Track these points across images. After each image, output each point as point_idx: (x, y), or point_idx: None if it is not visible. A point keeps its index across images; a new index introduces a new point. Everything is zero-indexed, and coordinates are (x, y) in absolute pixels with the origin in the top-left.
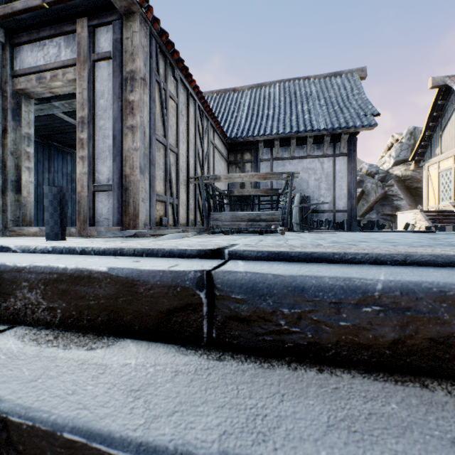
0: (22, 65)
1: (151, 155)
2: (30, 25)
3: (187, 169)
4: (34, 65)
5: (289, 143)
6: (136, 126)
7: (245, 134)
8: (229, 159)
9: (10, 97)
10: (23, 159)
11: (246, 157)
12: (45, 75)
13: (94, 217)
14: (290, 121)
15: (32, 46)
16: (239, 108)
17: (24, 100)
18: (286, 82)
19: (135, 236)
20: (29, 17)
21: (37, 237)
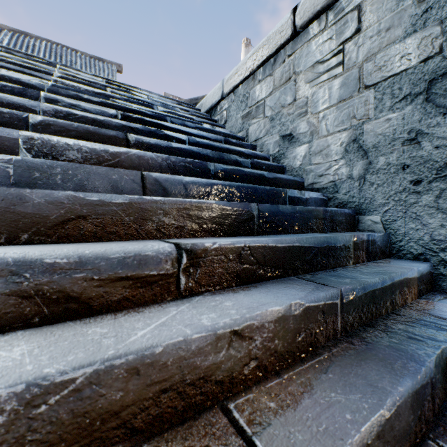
0: None
1: None
2: None
3: None
4: None
5: None
6: None
7: None
8: None
9: None
10: None
11: None
12: None
13: None
14: None
15: None
16: None
17: None
18: (55, 44)
19: None
20: None
21: None
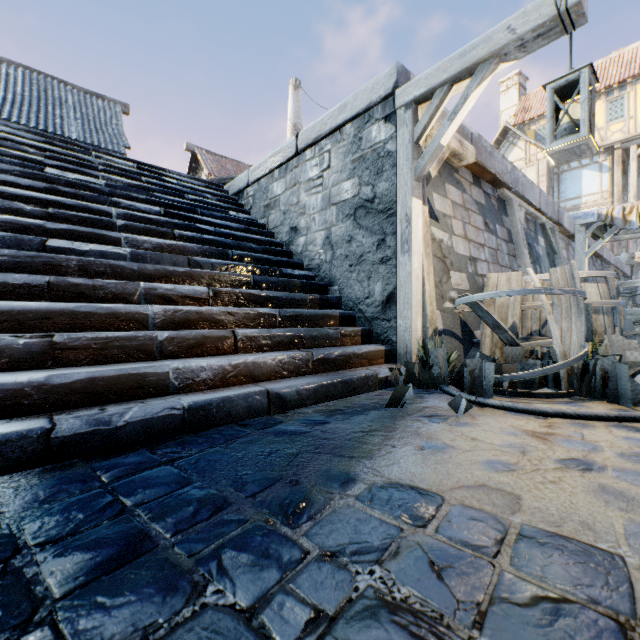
0: None
1: None
2: None
3: None
4: None
5: None
6: None
7: None
8: None
9: None
10: None
11: None
12: None
13: None
14: (37, 117)
15: None
16: None
17: None
18: (35, 72)
19: None
20: None
21: None
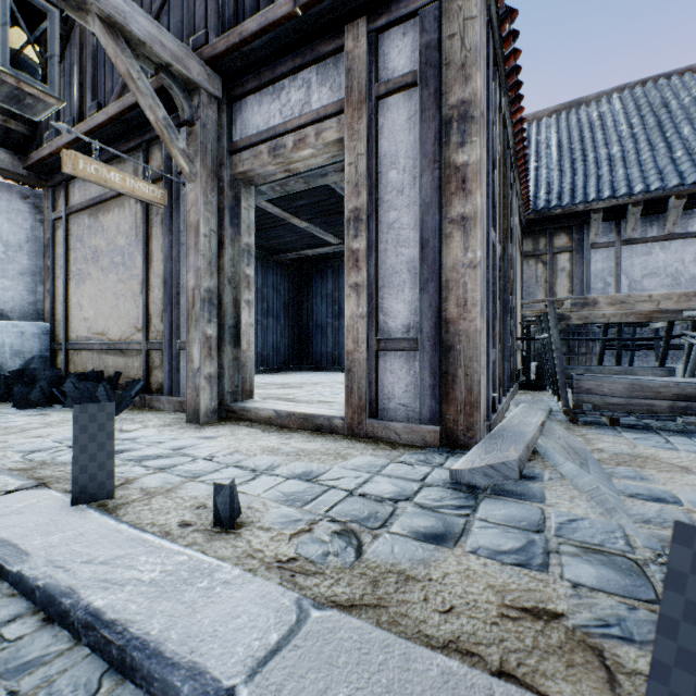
0: (244, 132)
1: (488, 272)
2: (261, 59)
3: (502, 284)
4: (264, 127)
5: (662, 207)
6: (471, 216)
7: (568, 199)
8: (523, 249)
9: (227, 188)
10: (241, 288)
11: (558, 242)
12: (283, 141)
13: (377, 400)
14: (672, 162)
15: (260, 96)
16: (539, 152)
17: (243, 190)
18: (636, 86)
19: (470, 448)
20: (264, 43)
21: (281, 436)
